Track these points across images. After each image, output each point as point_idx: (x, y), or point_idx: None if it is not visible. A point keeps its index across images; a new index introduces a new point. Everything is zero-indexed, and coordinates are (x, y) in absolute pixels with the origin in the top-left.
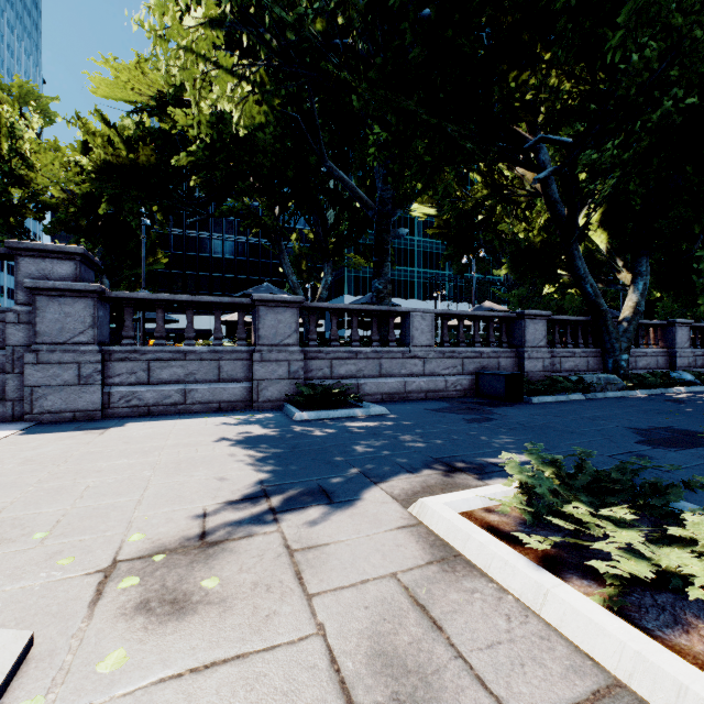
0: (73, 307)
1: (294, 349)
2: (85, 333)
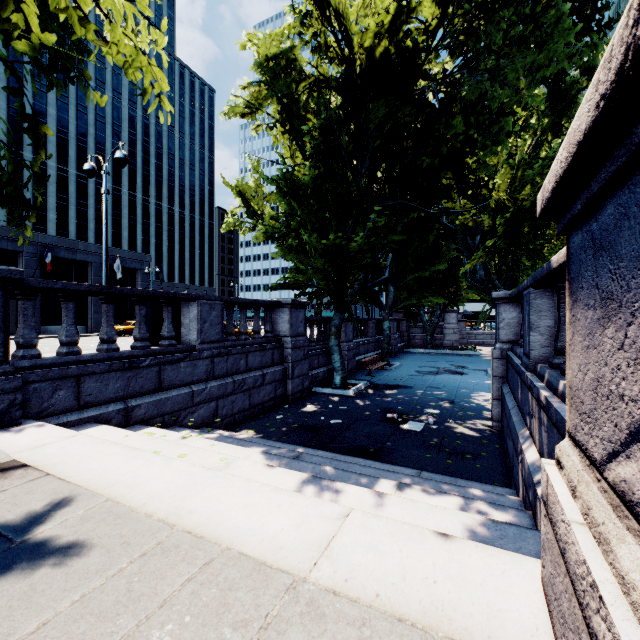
0: (461, 324)
1: None
2: (463, 329)
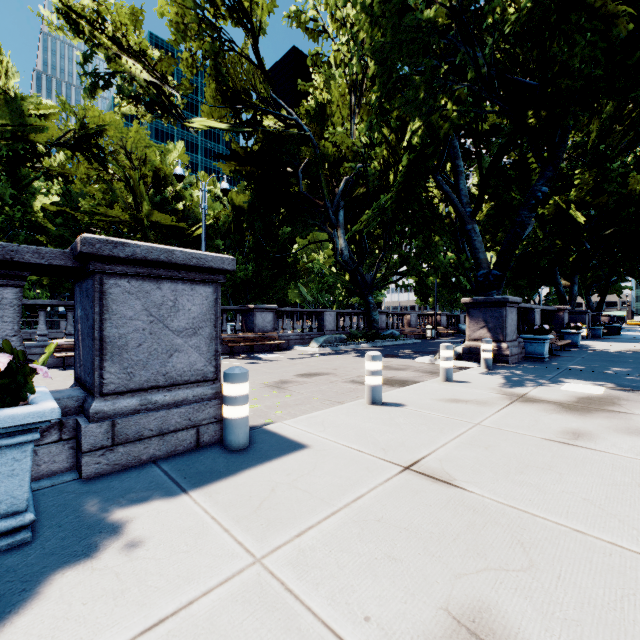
0: None
1: None
2: None
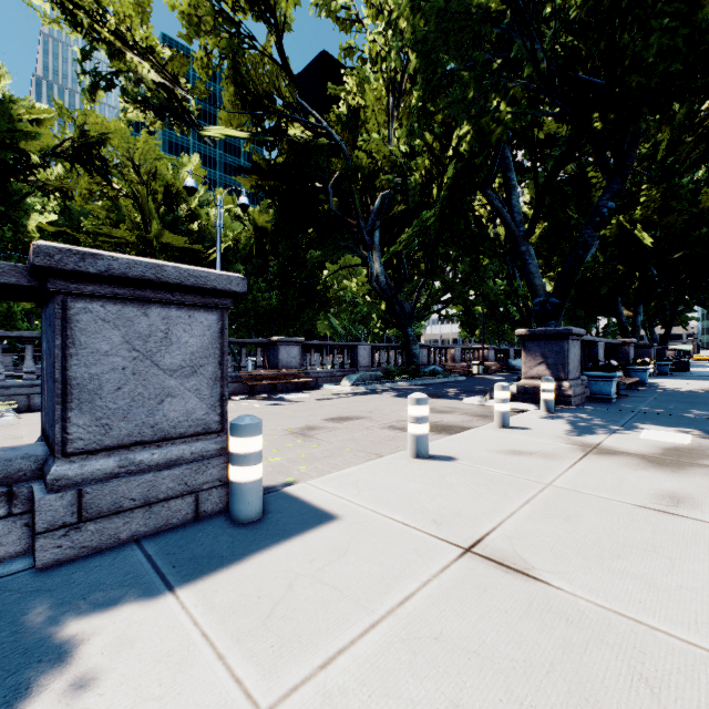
0: None
1: (12, 367)
2: None
